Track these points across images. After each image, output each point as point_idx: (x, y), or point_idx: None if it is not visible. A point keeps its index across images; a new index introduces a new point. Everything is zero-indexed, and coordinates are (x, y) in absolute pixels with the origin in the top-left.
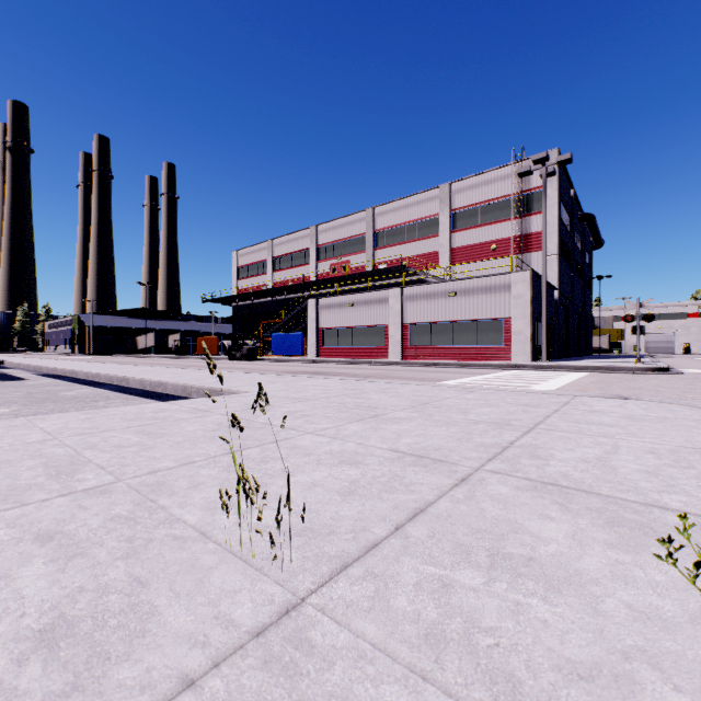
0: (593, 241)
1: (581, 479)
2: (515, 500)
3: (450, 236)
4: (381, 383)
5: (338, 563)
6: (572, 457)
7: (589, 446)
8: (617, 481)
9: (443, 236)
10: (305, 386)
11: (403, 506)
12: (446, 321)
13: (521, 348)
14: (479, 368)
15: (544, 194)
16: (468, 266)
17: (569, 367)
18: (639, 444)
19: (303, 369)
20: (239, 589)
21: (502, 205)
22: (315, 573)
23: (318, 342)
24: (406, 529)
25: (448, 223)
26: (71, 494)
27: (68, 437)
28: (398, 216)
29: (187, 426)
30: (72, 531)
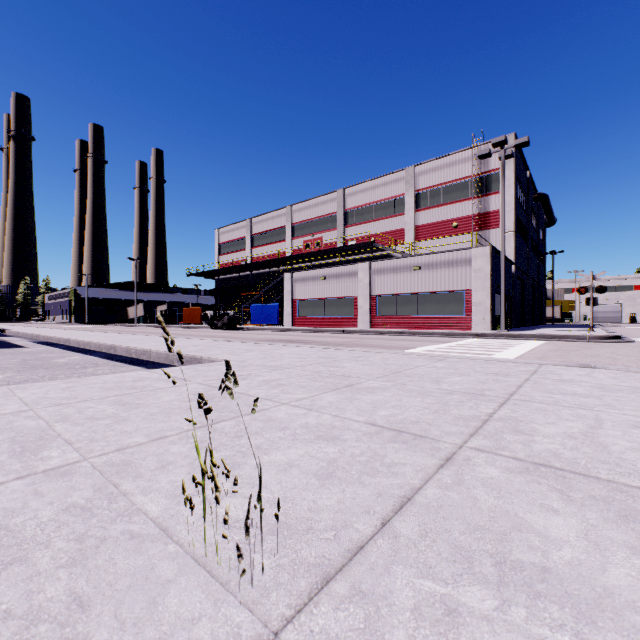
0: (546, 219)
1: (573, 459)
2: (508, 485)
3: (415, 214)
4: (353, 352)
5: (319, 575)
6: (556, 432)
7: (571, 419)
8: (613, 461)
9: (408, 214)
10: (280, 354)
11: (387, 493)
12: (411, 293)
13: (481, 318)
14: (442, 336)
15: (503, 175)
16: (431, 242)
17: (526, 336)
18: (621, 417)
19: (279, 337)
20: (198, 616)
21: (462, 186)
22: (292, 590)
23: (292, 312)
24: (394, 525)
25: (413, 203)
26: (30, 476)
27: (44, 408)
28: (366, 196)
29: (164, 396)
30: (18, 526)
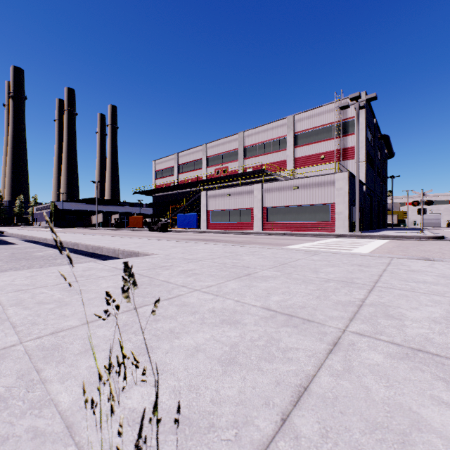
0: (387, 153)
1: (444, 344)
2: (395, 373)
3: (294, 149)
4: (250, 248)
5: None
6: (421, 316)
7: (430, 304)
8: None
9: (289, 149)
10: (197, 249)
11: (284, 382)
12: (291, 205)
13: (342, 223)
14: (314, 236)
15: (358, 120)
16: (305, 169)
17: (375, 236)
18: None
19: (197, 237)
20: None
21: (328, 129)
22: None
23: (207, 219)
24: (294, 422)
25: (292, 142)
26: None
27: (5, 293)
28: (259, 137)
29: (103, 283)
30: None
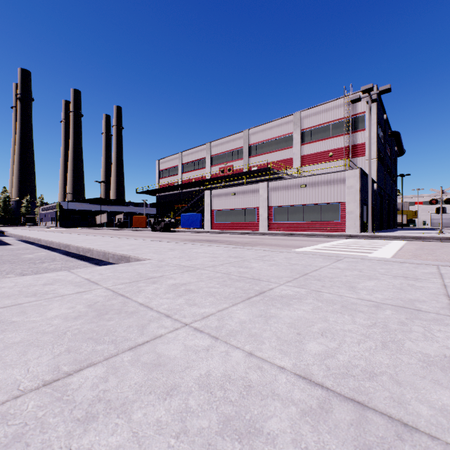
0: (397, 150)
1: None
2: None
3: (300, 147)
4: (258, 251)
5: None
6: None
7: None
8: None
9: (295, 147)
10: (197, 253)
11: None
12: (299, 204)
13: (353, 223)
14: (323, 237)
15: (370, 114)
16: (313, 168)
17: (390, 237)
18: None
19: (200, 238)
20: None
21: (336, 125)
22: None
23: (211, 219)
24: None
25: (299, 139)
26: None
27: None
28: (264, 134)
29: (53, 309)
30: None
